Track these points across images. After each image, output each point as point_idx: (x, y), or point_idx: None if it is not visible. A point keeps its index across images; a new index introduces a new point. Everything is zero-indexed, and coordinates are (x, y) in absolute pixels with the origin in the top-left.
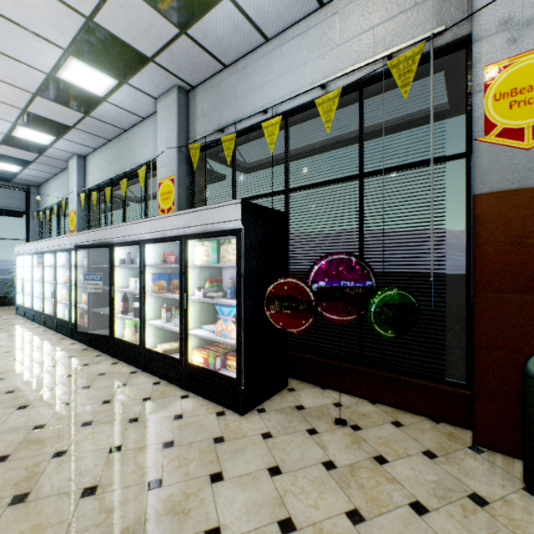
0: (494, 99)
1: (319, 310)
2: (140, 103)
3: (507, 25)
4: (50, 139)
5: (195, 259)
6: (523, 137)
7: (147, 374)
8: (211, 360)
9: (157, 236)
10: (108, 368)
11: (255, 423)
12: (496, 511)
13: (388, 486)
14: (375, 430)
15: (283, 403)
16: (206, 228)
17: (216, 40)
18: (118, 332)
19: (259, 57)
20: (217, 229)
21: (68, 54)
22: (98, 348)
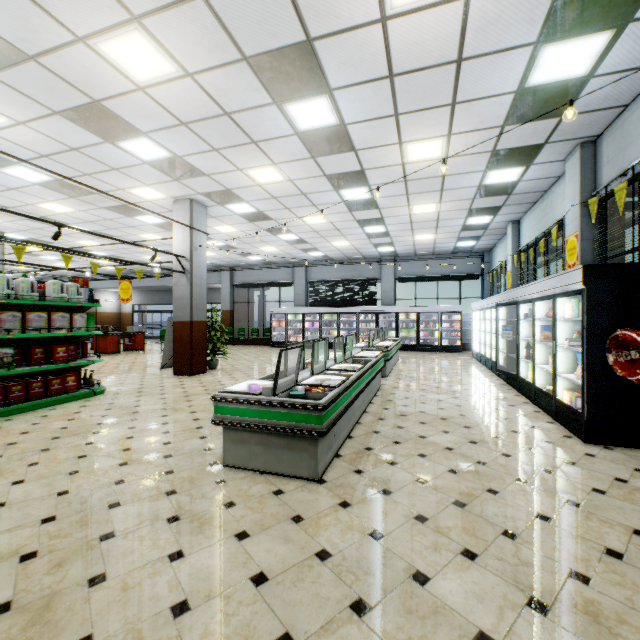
0: None
1: None
2: (550, 170)
3: None
4: (489, 218)
5: (565, 314)
6: None
7: (534, 406)
8: (573, 399)
9: (539, 295)
10: (510, 396)
11: (589, 449)
12: None
13: None
14: None
15: None
16: (564, 289)
17: (600, 100)
18: (523, 373)
19: None
20: (571, 290)
21: (486, 171)
22: (511, 385)
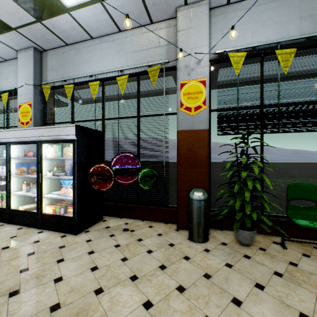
0: (183, 95)
1: (116, 179)
2: (4, 51)
3: (187, 68)
4: None
5: (47, 155)
6: (191, 111)
7: (12, 225)
8: (58, 210)
9: (20, 140)
10: None
11: (83, 237)
12: (176, 246)
13: (140, 247)
14: (140, 230)
15: (99, 227)
16: (54, 137)
17: (61, 30)
18: None
19: (88, 46)
20: (61, 139)
21: None
22: None
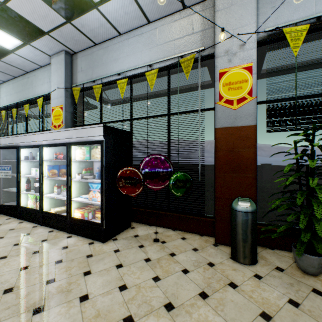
0: (223, 85)
1: (146, 184)
2: (39, 57)
3: (227, 53)
4: None
5: (76, 157)
6: (233, 104)
7: (44, 227)
8: (86, 214)
9: (51, 143)
10: (16, 225)
11: (111, 246)
12: (217, 267)
13: (174, 265)
14: (172, 242)
15: (127, 235)
16: (83, 139)
17: (90, 29)
18: (23, 203)
19: (116, 43)
20: (89, 140)
21: None
22: (8, 214)
